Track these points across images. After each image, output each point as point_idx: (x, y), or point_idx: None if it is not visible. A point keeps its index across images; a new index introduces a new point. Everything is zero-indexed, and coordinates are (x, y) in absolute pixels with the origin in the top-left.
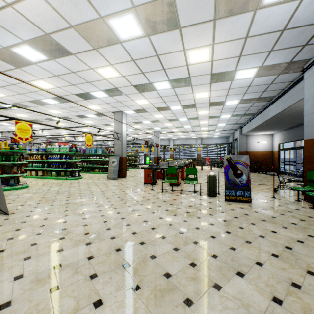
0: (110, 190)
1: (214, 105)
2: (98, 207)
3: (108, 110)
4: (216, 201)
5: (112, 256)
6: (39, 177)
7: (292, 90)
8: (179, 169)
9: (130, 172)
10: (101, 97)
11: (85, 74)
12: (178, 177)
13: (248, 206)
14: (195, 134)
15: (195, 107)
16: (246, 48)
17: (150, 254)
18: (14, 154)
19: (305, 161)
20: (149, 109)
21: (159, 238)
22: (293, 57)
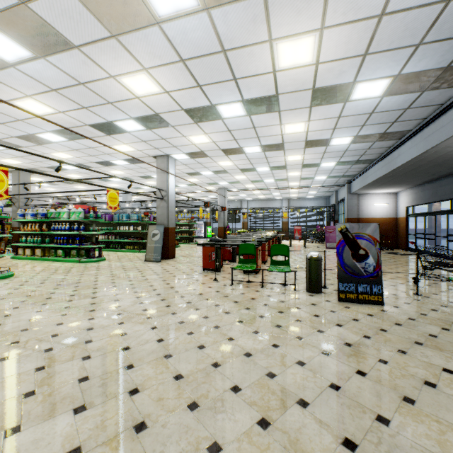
0: (146, 280)
1: (312, 146)
2: (119, 316)
3: (146, 153)
4: (324, 302)
5: (124, 448)
6: (37, 258)
7: (442, 119)
8: (258, 245)
9: (181, 250)
10: (133, 130)
11: (102, 87)
12: (257, 260)
13: (381, 312)
14: (279, 193)
15: (282, 149)
16: (377, 39)
17: (209, 442)
18: None
19: None
20: (211, 152)
21: (227, 390)
22: None
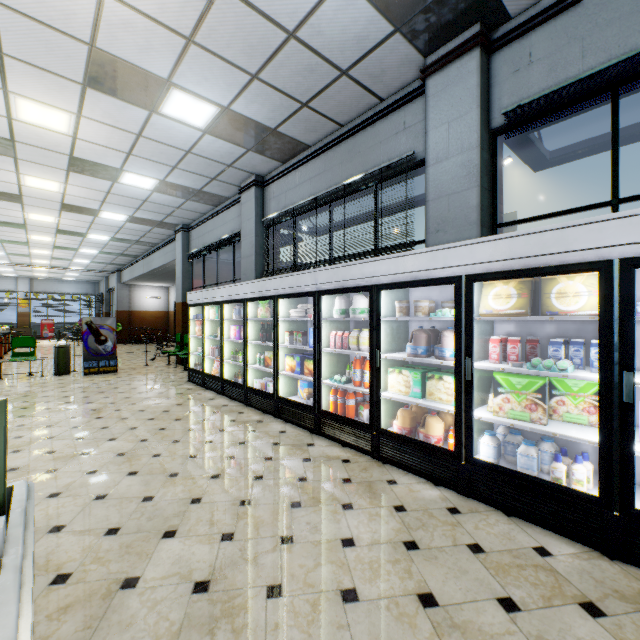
0: None
1: (66, 234)
2: None
3: None
4: (71, 377)
5: None
6: None
7: (172, 245)
8: None
9: None
10: None
11: None
12: None
13: (114, 375)
14: (13, 269)
15: (24, 228)
16: (110, 199)
17: None
18: None
19: (177, 324)
20: None
21: None
22: (163, 219)
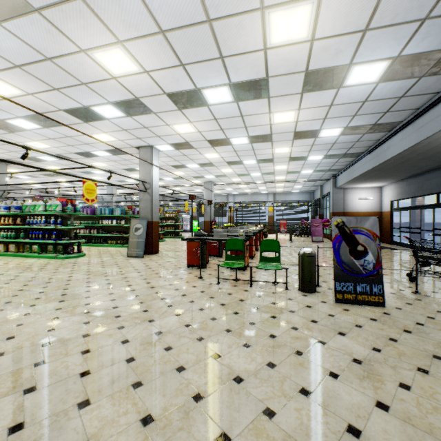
0: (125, 279)
1: (300, 137)
2: (85, 325)
3: (128, 144)
4: (319, 303)
5: None
6: (11, 254)
7: (438, 108)
8: (246, 240)
9: (167, 244)
10: (112, 117)
11: (73, 64)
12: (245, 255)
13: (385, 316)
14: (265, 187)
15: (270, 141)
16: (381, 10)
17: None
18: None
19: None
20: (197, 143)
21: None
22: None
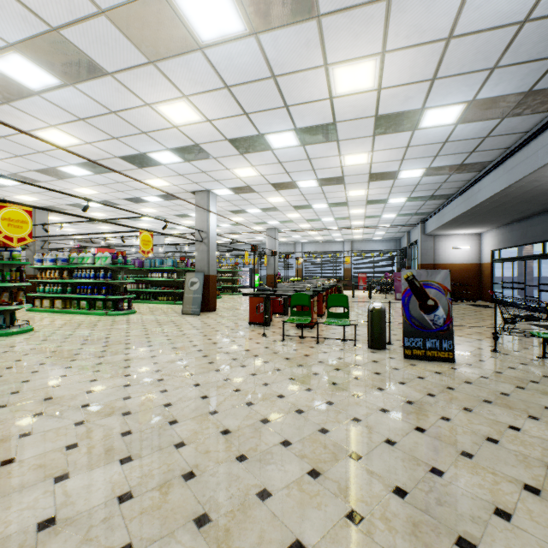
0: (185, 336)
1: (377, 179)
2: (157, 373)
3: (183, 188)
4: (387, 359)
5: (174, 493)
6: (57, 311)
7: (527, 149)
8: (314, 296)
9: (224, 301)
10: (169, 163)
11: (136, 116)
12: (312, 312)
13: (451, 370)
14: (340, 234)
15: (342, 183)
16: (446, 62)
17: (259, 488)
18: (5, 269)
19: None
20: (259, 187)
21: (277, 444)
22: (536, 81)
